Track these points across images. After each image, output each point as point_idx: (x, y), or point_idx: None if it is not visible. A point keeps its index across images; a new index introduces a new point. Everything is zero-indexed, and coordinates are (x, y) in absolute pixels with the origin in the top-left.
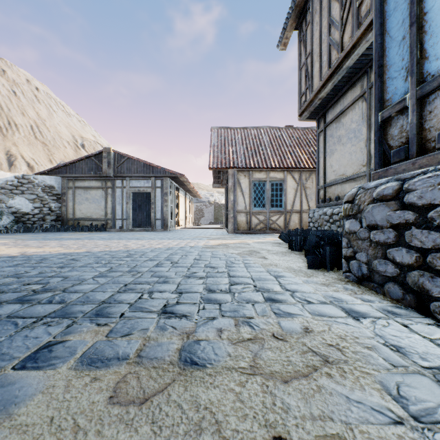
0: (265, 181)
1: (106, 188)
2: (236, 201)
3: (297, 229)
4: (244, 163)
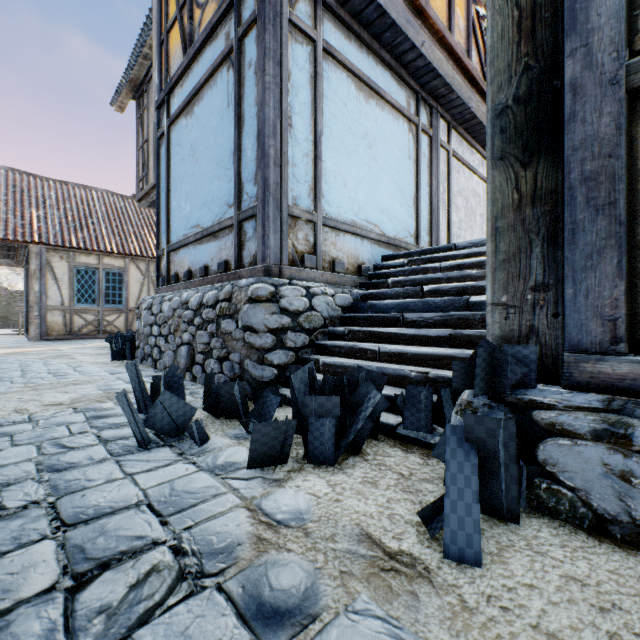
0: (96, 269)
1: None
2: (46, 292)
3: (130, 330)
4: (60, 239)
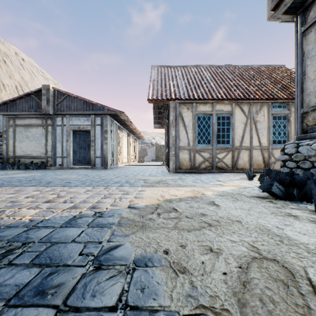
0: (210, 115)
1: (47, 126)
2: (178, 136)
3: (291, 173)
4: (187, 95)
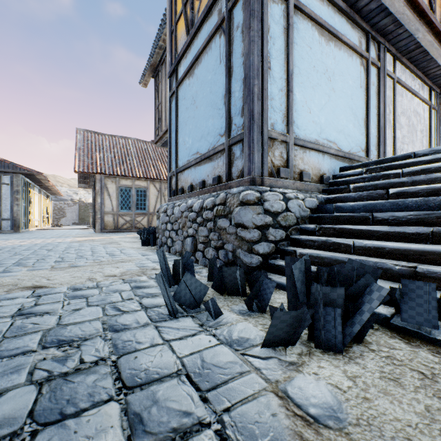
0: (131, 188)
1: None
2: (104, 203)
3: (151, 227)
4: (112, 171)
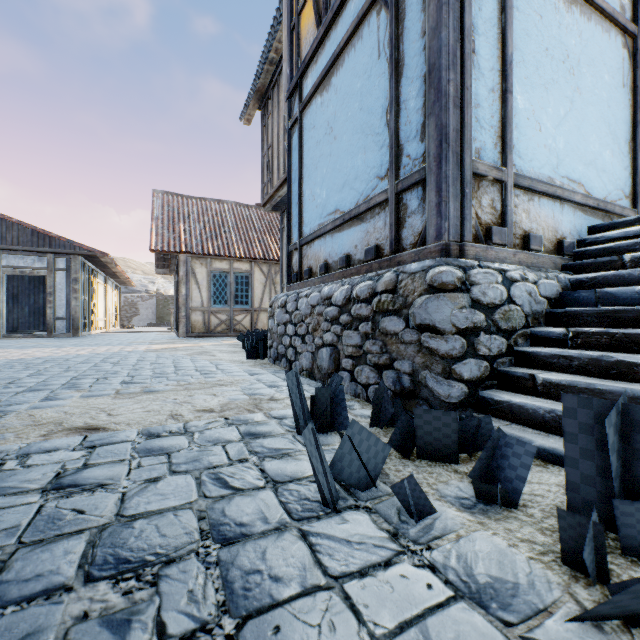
0: (227, 273)
1: None
2: (190, 295)
3: (257, 329)
4: (201, 248)
